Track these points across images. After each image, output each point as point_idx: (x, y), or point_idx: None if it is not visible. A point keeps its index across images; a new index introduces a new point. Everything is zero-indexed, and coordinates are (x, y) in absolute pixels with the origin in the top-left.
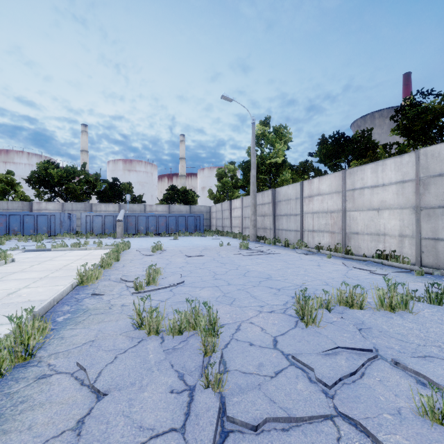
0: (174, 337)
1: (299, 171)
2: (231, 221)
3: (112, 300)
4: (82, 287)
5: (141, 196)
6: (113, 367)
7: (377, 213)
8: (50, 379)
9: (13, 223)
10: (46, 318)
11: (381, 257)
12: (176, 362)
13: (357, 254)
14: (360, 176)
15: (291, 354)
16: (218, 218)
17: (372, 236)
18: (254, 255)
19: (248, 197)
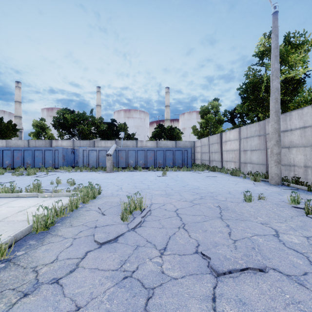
0: None
1: None
2: (221, 155)
3: None
4: None
5: (134, 134)
6: None
7: None
8: None
9: (27, 157)
10: None
11: None
12: None
13: None
14: None
15: None
16: (203, 152)
17: None
18: None
19: (250, 125)
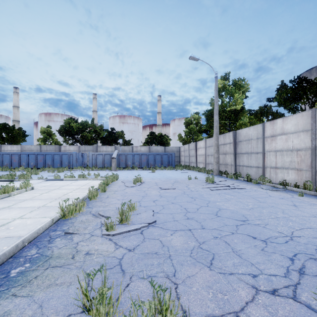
0: None
1: (258, 114)
2: (196, 158)
3: (79, 243)
4: (63, 221)
5: (130, 140)
6: None
7: None
8: None
9: (48, 160)
10: (4, 267)
11: None
12: None
13: None
14: None
15: None
16: (185, 155)
17: None
18: (221, 190)
19: (210, 139)
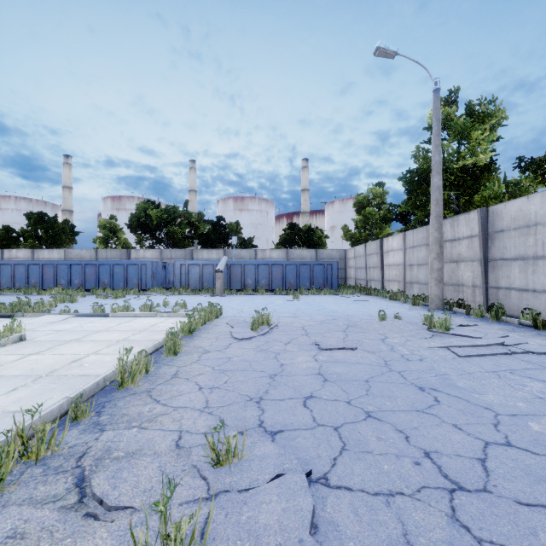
0: None
1: (543, 168)
2: (382, 272)
3: None
4: None
5: (252, 239)
6: None
7: None
8: None
9: (103, 275)
10: None
11: None
12: None
13: None
14: None
15: None
16: (358, 267)
17: None
18: (488, 356)
19: (416, 230)
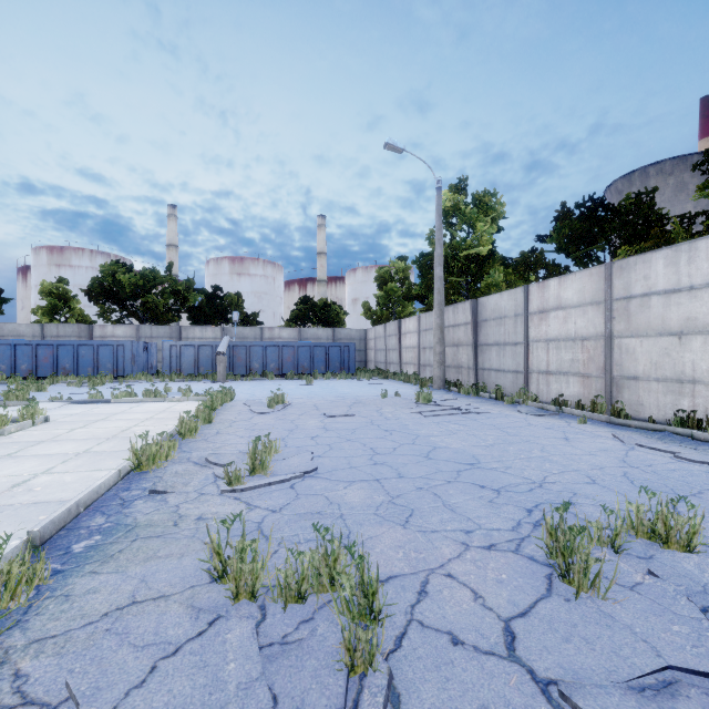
0: (287, 608)
1: (519, 267)
2: (400, 354)
3: (182, 506)
4: (138, 475)
5: (257, 314)
6: (141, 700)
7: (677, 341)
8: None
9: (63, 358)
10: (56, 542)
11: (686, 423)
12: (285, 689)
13: (636, 416)
14: (642, 273)
15: (554, 683)
16: (378, 349)
17: (666, 385)
18: (443, 416)
19: (429, 314)
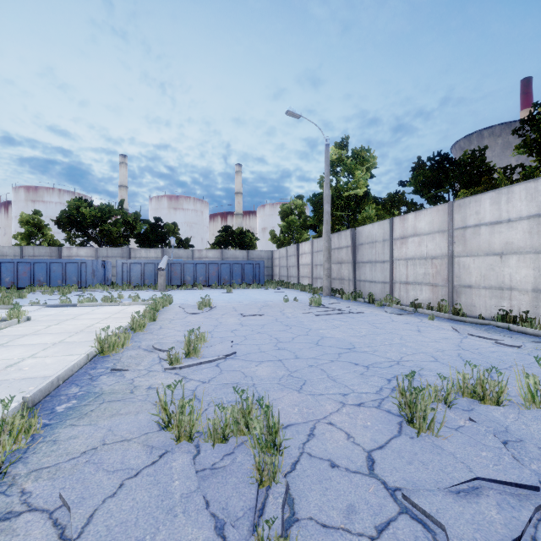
0: (215, 446)
1: (387, 204)
2: (298, 270)
3: (136, 379)
4: (101, 358)
5: (189, 239)
6: (114, 505)
7: (499, 259)
8: (16, 522)
9: (38, 272)
10: (43, 405)
11: (505, 319)
12: (214, 497)
13: (470, 314)
14: (474, 209)
15: (399, 489)
16: (282, 265)
17: (492, 291)
18: (330, 315)
19: (319, 239)
